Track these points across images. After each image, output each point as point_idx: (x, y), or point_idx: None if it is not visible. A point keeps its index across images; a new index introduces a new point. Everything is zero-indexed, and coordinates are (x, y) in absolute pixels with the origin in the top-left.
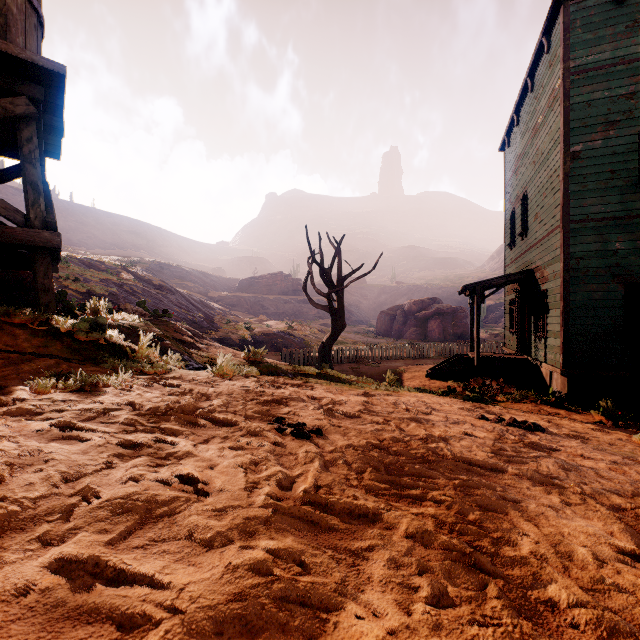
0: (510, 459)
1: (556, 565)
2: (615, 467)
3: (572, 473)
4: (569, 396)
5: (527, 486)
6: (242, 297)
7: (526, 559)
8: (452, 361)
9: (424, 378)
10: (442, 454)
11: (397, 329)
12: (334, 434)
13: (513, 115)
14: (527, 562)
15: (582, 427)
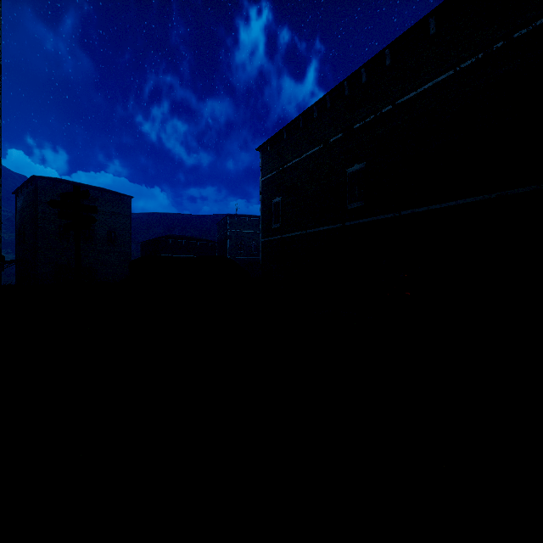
0: None
1: None
2: None
3: None
4: None
5: None
6: None
7: None
8: None
9: None
10: None
11: None
12: None
13: (20, 188)
14: None
15: None
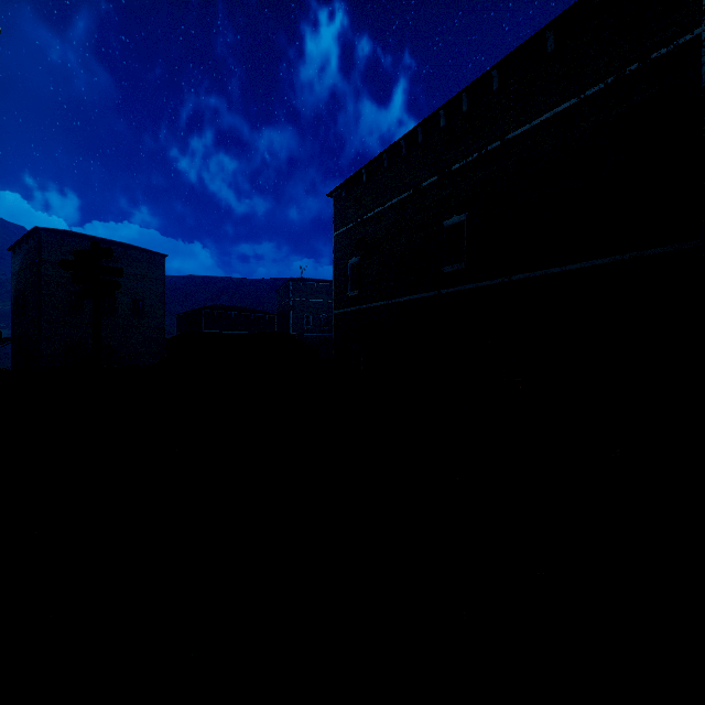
0: None
1: None
2: None
3: None
4: None
5: None
6: None
7: None
8: None
9: None
10: None
11: None
12: None
13: (18, 243)
14: None
15: None
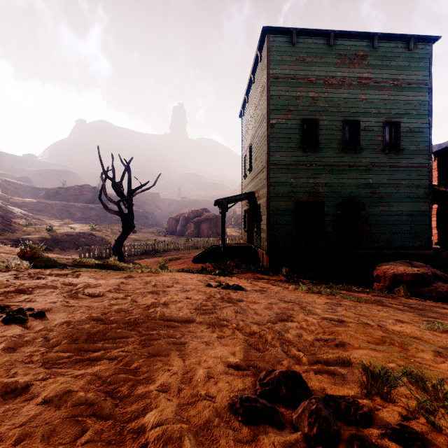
0: (205, 311)
1: (174, 390)
2: (269, 306)
3: (240, 314)
4: (270, 267)
5: (202, 329)
6: (48, 204)
7: (149, 393)
8: (209, 250)
9: (191, 262)
10: (154, 316)
11: (180, 230)
12: (60, 314)
13: (245, 96)
14: (148, 395)
15: (268, 284)
